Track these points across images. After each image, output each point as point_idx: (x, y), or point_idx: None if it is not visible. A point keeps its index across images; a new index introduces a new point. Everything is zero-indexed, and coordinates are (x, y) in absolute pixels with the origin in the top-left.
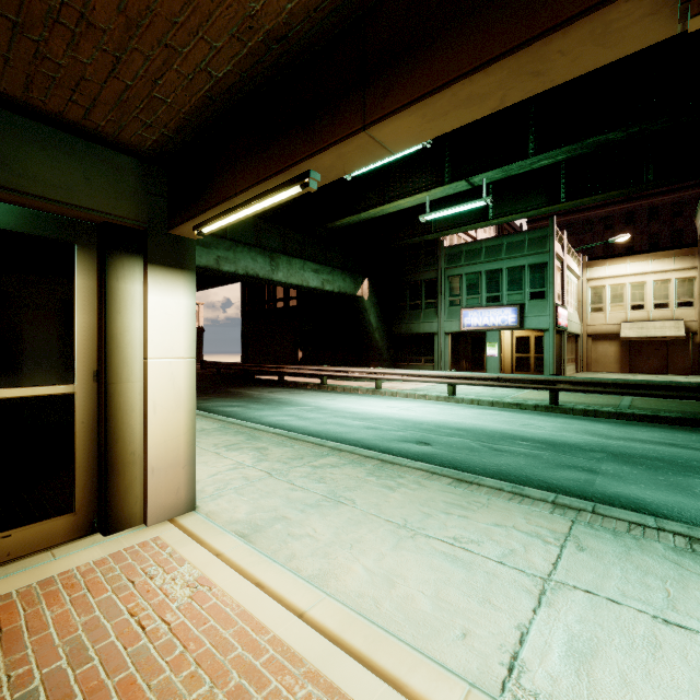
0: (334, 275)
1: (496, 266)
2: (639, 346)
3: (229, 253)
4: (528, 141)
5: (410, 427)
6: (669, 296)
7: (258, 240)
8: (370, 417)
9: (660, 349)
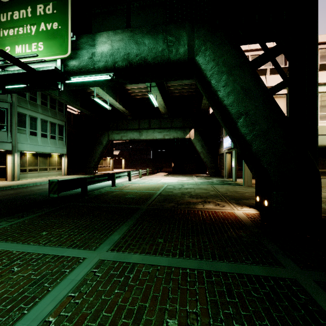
0: (170, 131)
1: None
2: None
3: (124, 134)
4: None
5: None
6: None
7: (139, 126)
8: None
9: None
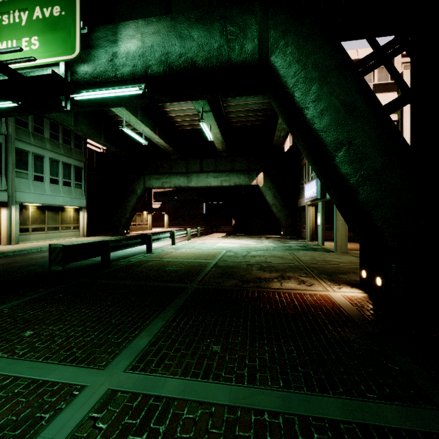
0: (230, 176)
1: None
2: None
3: (167, 179)
4: None
5: None
6: None
7: (187, 169)
8: None
9: None
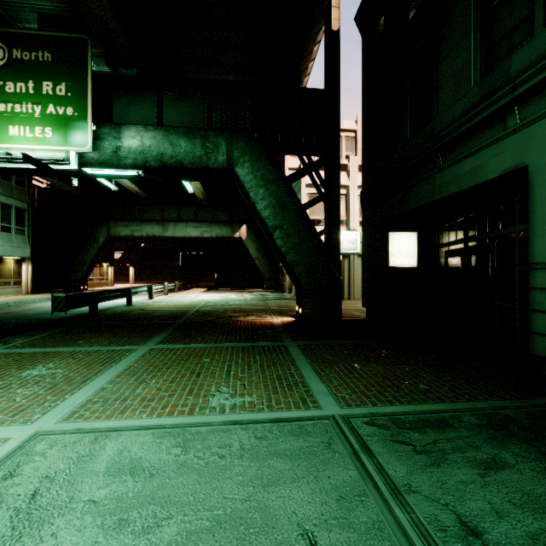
0: (212, 227)
1: None
2: None
3: (138, 227)
4: None
5: None
6: None
7: (163, 216)
8: None
9: None
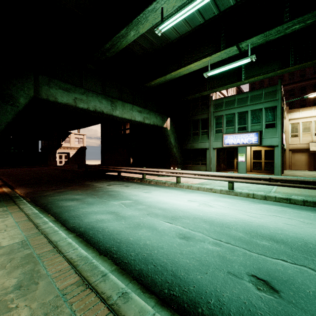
0: (150, 114)
1: (243, 109)
2: None
3: (83, 96)
4: (284, 13)
5: (221, 234)
6: None
7: (104, 91)
8: (178, 215)
9: None
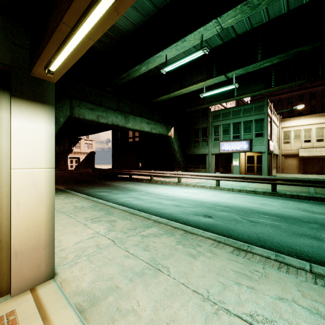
0: (157, 125)
1: (237, 120)
2: (308, 160)
3: (103, 113)
4: (258, 53)
5: (198, 205)
6: (324, 136)
7: (119, 107)
8: (175, 198)
9: (319, 162)
